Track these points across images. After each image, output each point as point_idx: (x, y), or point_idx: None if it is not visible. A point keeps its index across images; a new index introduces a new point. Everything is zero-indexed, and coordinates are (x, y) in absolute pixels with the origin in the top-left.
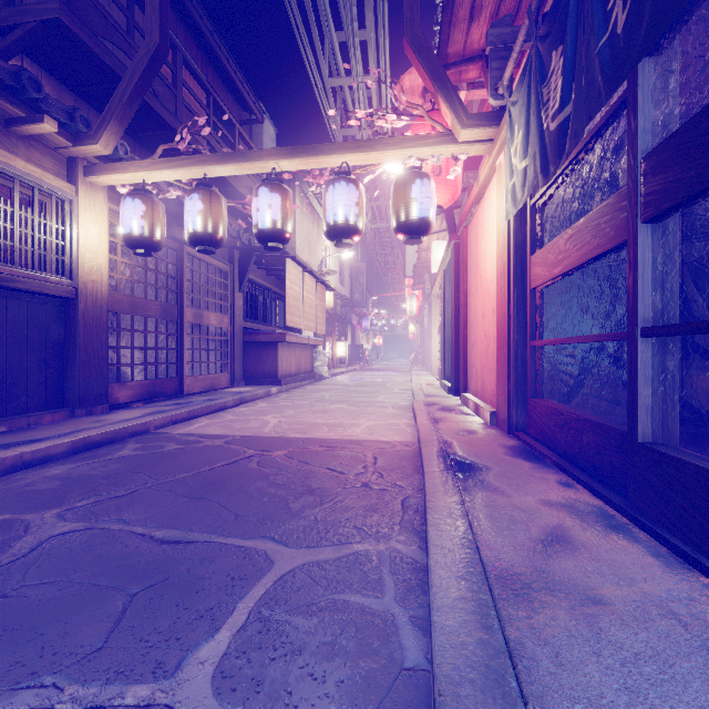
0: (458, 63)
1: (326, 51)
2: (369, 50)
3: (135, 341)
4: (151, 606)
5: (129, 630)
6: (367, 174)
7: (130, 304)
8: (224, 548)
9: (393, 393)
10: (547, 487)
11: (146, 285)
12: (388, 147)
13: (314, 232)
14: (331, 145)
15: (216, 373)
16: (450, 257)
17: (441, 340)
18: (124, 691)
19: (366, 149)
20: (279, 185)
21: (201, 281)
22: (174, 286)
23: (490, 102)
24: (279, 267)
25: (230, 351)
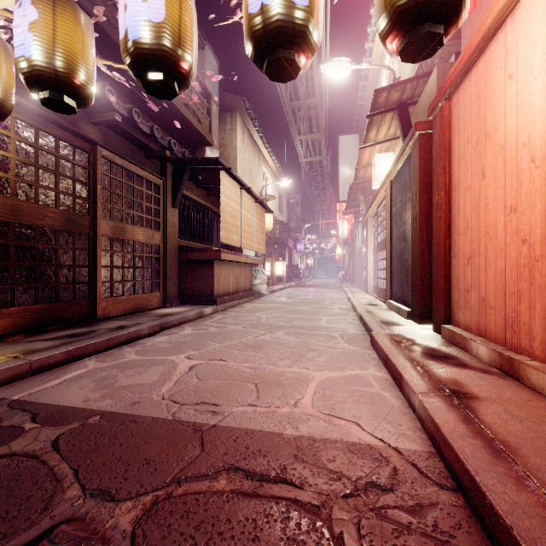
0: None
1: None
2: None
3: (19, 256)
4: None
5: None
6: (303, 104)
7: (7, 207)
8: None
9: (335, 315)
10: None
11: (38, 187)
12: None
13: (254, 162)
14: None
15: (144, 293)
16: (404, 160)
17: (386, 257)
18: None
19: None
20: None
21: (123, 191)
22: (85, 193)
23: None
24: (217, 185)
25: (163, 269)
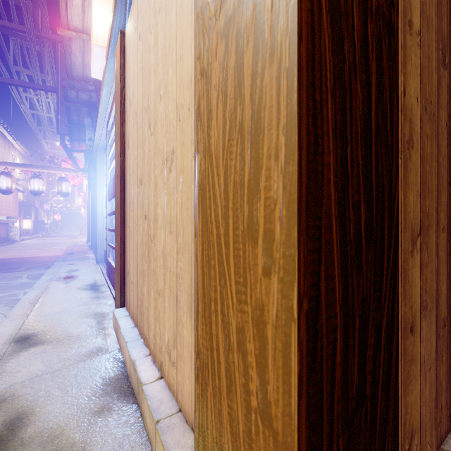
0: (78, 151)
1: (21, 78)
2: (48, 93)
3: None
4: (6, 269)
5: (5, 270)
6: (47, 129)
7: None
8: (14, 266)
9: (62, 246)
10: (87, 254)
11: None
12: (55, 170)
13: (5, 151)
14: (33, 165)
15: None
16: None
17: None
18: (11, 271)
19: (46, 169)
20: (10, 175)
21: None
22: None
23: (85, 169)
24: None
25: None
